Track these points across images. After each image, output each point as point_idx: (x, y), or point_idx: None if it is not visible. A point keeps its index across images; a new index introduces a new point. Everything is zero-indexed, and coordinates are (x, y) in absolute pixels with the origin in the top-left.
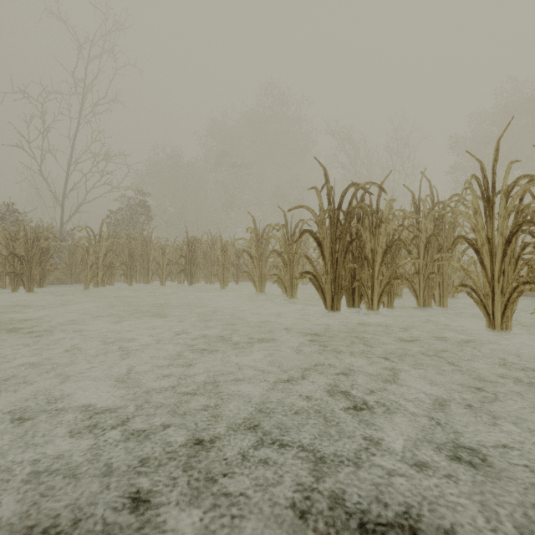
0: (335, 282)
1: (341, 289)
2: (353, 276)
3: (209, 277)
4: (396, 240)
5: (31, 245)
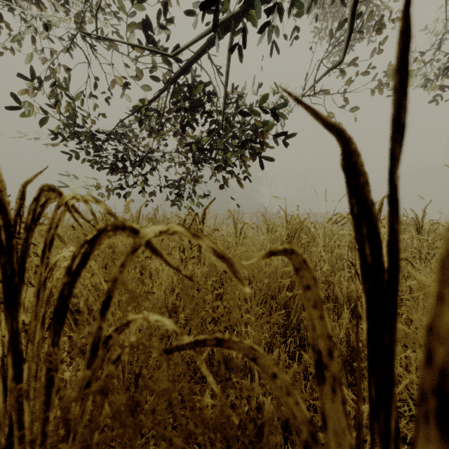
0: None
1: None
2: None
3: None
4: None
5: None
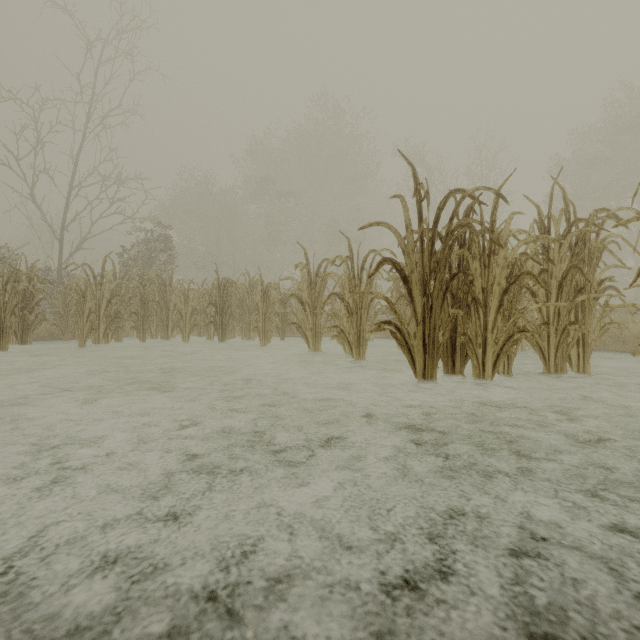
0: (429, 336)
1: (438, 347)
2: (452, 328)
3: (246, 331)
4: (523, 273)
5: (4, 287)
